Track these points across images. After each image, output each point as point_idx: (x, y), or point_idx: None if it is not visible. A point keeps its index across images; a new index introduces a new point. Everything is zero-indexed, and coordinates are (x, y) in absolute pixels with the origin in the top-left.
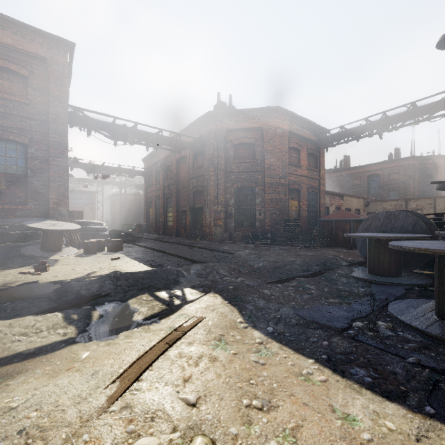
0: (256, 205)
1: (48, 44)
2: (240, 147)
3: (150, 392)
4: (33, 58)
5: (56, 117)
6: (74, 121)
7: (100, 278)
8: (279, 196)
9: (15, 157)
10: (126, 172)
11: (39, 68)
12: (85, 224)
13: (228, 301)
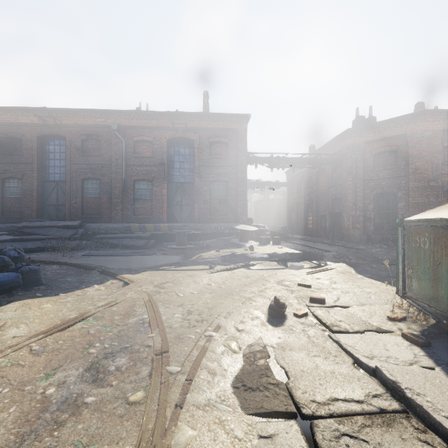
0: (398, 209)
1: (237, 121)
2: (380, 155)
3: (317, 275)
4: (230, 131)
5: (241, 162)
6: (249, 161)
7: (283, 253)
8: (427, 199)
9: (222, 189)
10: (273, 185)
11: (233, 136)
12: (255, 227)
13: (349, 265)
